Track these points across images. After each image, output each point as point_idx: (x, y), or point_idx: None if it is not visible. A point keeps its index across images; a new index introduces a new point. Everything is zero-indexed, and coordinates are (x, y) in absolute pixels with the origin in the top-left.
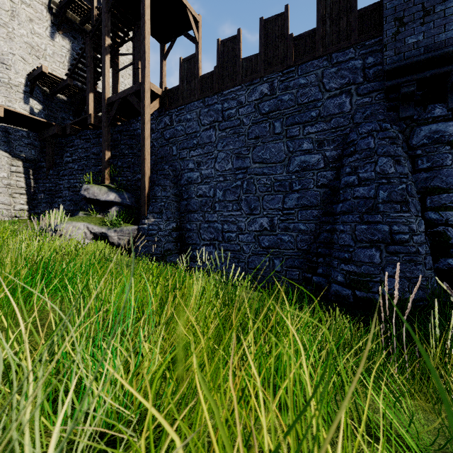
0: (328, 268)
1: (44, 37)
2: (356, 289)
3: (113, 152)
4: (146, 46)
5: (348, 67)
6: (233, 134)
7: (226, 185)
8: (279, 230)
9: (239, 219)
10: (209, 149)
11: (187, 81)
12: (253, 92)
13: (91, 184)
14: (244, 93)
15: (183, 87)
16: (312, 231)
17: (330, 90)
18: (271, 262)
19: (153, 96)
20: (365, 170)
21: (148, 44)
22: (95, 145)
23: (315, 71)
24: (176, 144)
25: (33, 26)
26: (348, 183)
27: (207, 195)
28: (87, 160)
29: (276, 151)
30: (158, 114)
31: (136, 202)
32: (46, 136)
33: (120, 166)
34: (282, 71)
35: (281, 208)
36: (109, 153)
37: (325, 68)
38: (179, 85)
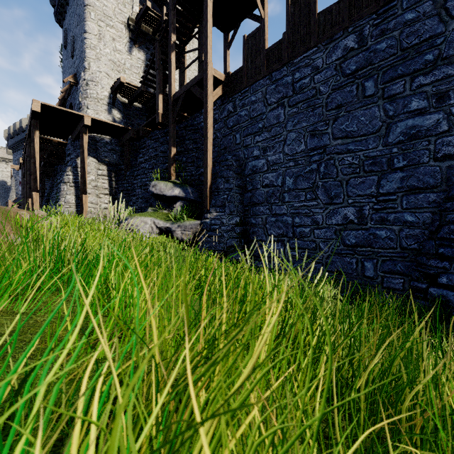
0: None
1: (124, 52)
2: None
3: (179, 148)
4: (208, 30)
5: None
6: (306, 108)
7: (297, 171)
8: (372, 223)
9: (314, 211)
10: (277, 131)
11: (252, 59)
12: (333, 50)
13: (159, 180)
14: (321, 54)
15: (247, 67)
16: (426, 223)
17: None
18: (359, 265)
19: (215, 84)
20: None
21: (210, 28)
22: (163, 143)
23: None
24: (240, 132)
25: (115, 44)
26: None
27: (274, 184)
28: (156, 159)
29: (367, 119)
30: (221, 102)
31: (199, 196)
32: (124, 141)
33: (185, 162)
34: (377, 11)
35: (374, 193)
36: (174, 150)
37: None
38: (243, 66)
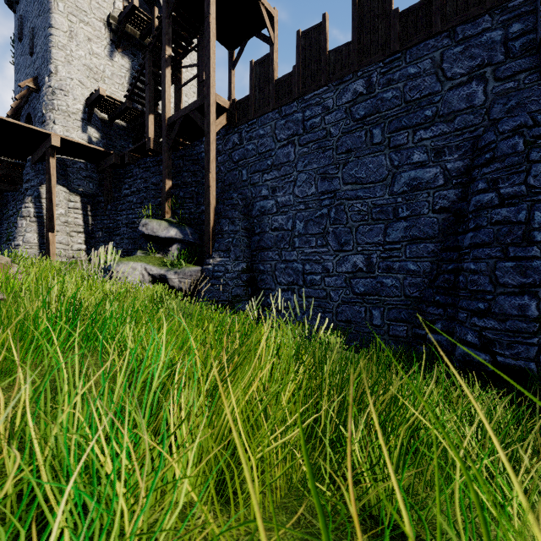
0: (450, 323)
1: (103, 57)
2: (497, 353)
3: (175, 181)
4: (210, 50)
5: (481, 42)
6: (317, 149)
7: (308, 215)
8: (380, 271)
9: (325, 258)
10: (287, 170)
11: (260, 89)
12: (343, 92)
13: (150, 218)
14: (332, 95)
15: (255, 96)
16: (426, 271)
17: (454, 77)
18: (368, 314)
19: (219, 111)
20: (510, 183)
21: (213, 48)
22: (155, 174)
23: (430, 55)
24: (246, 167)
25: (91, 46)
26: (482, 204)
27: (284, 228)
28: (146, 191)
29: (375, 166)
30: (225, 132)
31: (200, 238)
32: (104, 167)
33: (182, 197)
34: (383, 60)
35: (382, 242)
36: (170, 183)
37: (446, 48)
38: (250, 95)
